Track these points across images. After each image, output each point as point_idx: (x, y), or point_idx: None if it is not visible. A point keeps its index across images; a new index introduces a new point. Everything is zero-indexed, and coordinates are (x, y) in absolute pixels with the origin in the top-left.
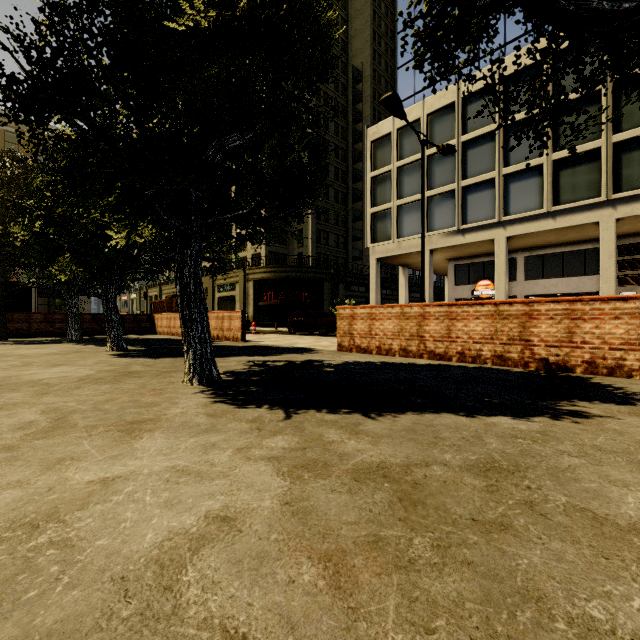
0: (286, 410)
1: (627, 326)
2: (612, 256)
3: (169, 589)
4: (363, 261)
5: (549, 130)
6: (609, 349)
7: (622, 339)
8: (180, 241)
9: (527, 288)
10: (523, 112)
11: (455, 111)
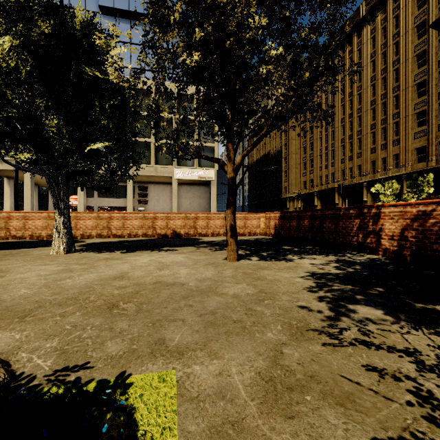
0: None
1: (93, 222)
2: (132, 191)
3: None
4: None
5: None
6: (88, 229)
7: (91, 226)
8: None
9: (99, 202)
10: None
11: None
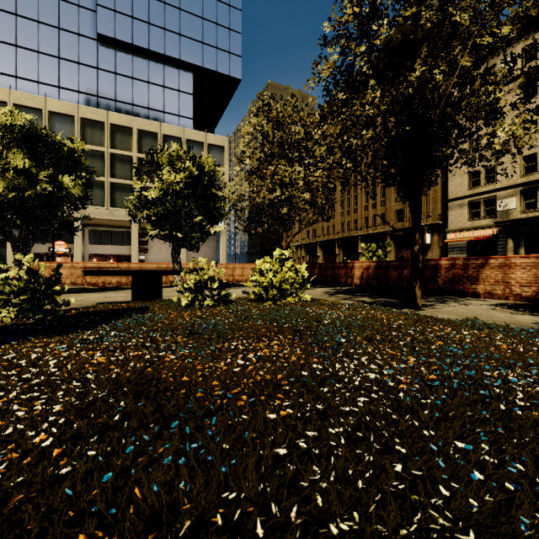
0: (94, 292)
1: None
2: (137, 239)
3: None
4: None
5: (108, 164)
6: None
7: None
8: (23, 237)
9: (91, 249)
10: (94, 146)
11: (42, 116)
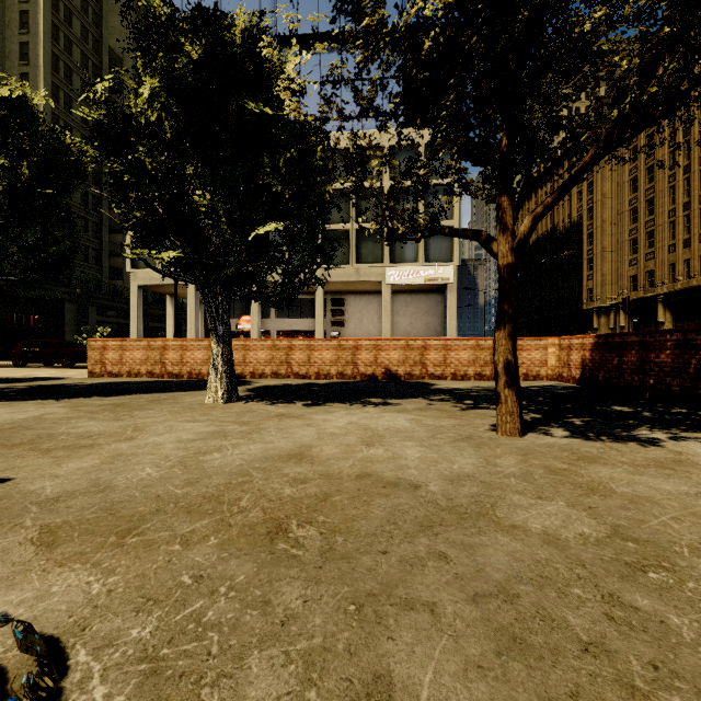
0: (56, 400)
1: (266, 354)
2: (322, 307)
3: (41, 418)
4: (124, 281)
5: None
6: (260, 365)
7: (264, 360)
8: None
9: (278, 325)
10: None
11: None
